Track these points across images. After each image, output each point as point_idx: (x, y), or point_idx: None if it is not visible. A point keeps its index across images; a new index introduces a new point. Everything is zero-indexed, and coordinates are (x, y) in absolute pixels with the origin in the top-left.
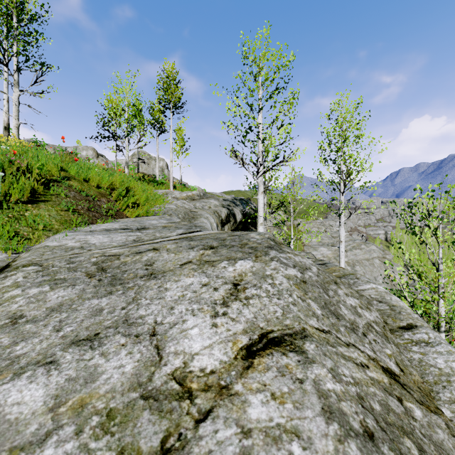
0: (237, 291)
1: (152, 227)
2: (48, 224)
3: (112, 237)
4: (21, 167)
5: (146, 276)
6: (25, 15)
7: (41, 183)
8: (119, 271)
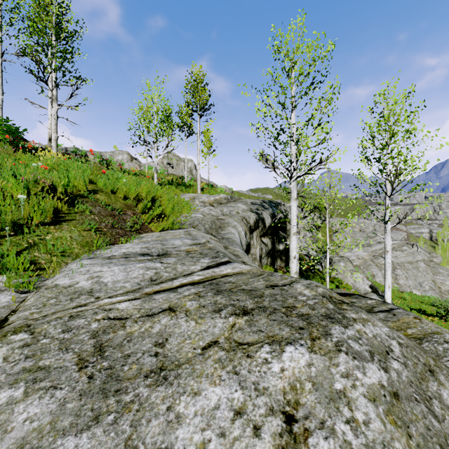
0: (294, 440)
1: (174, 253)
2: (68, 248)
3: (129, 270)
4: (46, 186)
5: (153, 373)
6: (62, 33)
7: (67, 200)
8: (120, 355)
